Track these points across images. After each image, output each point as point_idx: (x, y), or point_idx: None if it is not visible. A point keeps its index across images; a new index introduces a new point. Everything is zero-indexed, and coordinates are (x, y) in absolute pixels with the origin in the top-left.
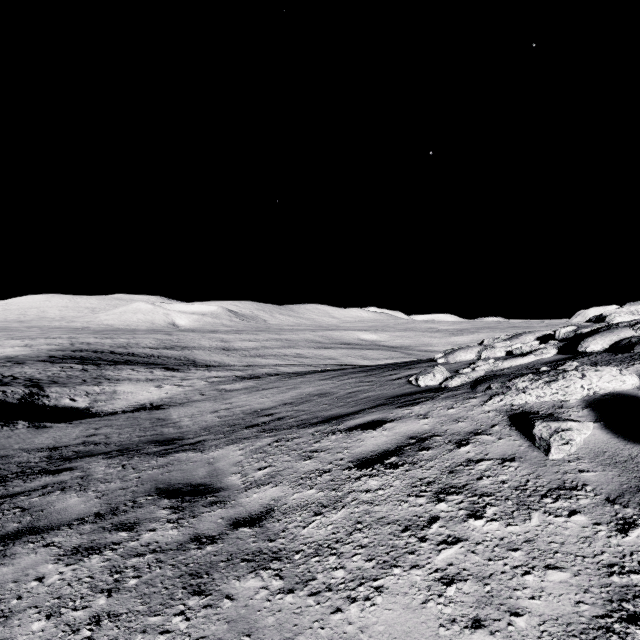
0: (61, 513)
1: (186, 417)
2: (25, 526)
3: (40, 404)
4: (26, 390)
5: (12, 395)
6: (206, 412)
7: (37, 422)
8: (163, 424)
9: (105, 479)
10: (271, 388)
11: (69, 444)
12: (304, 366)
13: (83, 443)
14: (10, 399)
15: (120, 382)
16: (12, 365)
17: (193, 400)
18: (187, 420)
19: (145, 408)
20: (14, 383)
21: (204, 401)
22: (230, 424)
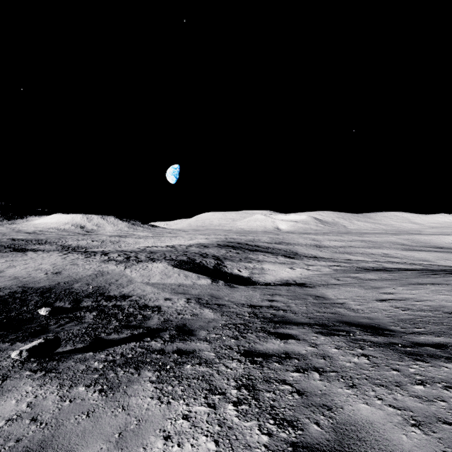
0: (377, 439)
1: (347, 300)
2: (338, 443)
3: (223, 271)
4: (215, 261)
5: (209, 263)
6: (368, 298)
7: (228, 282)
8: (329, 302)
9: (367, 376)
10: (433, 284)
11: (261, 305)
12: (410, 264)
13: (271, 307)
14: (209, 266)
15: (262, 262)
16: (204, 247)
17: (333, 283)
18: (353, 303)
19: (291, 284)
20: (208, 257)
21: (349, 286)
22: (449, 325)
